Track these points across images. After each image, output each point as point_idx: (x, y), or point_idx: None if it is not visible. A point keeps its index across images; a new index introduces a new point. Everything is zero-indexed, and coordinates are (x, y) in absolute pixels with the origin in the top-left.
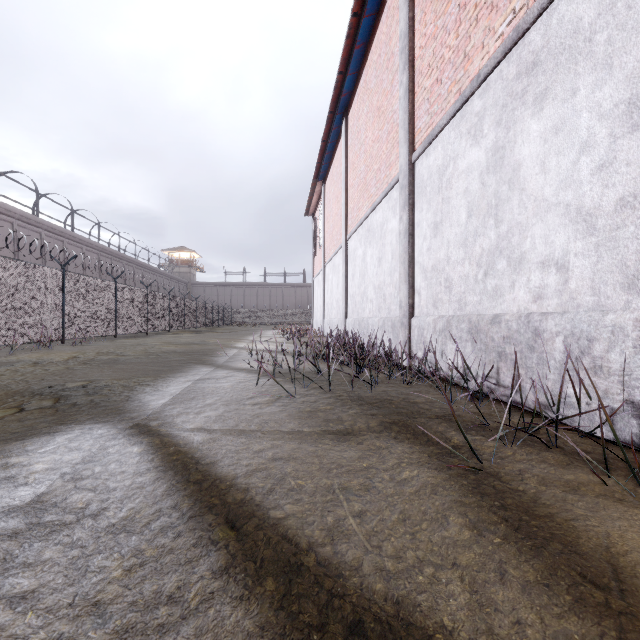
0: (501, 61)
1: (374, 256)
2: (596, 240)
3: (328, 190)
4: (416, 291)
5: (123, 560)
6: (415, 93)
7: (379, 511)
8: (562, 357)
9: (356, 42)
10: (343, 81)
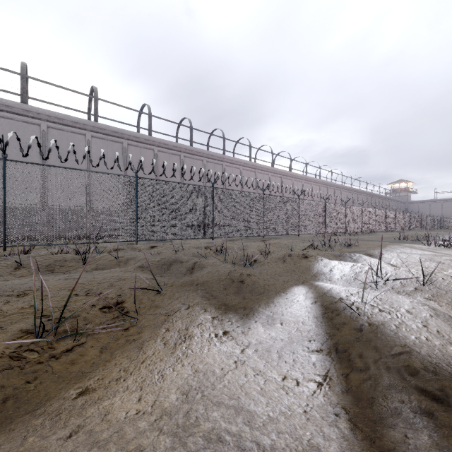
0: None
1: None
2: None
3: None
4: None
5: None
6: None
7: None
8: None
9: None
10: None
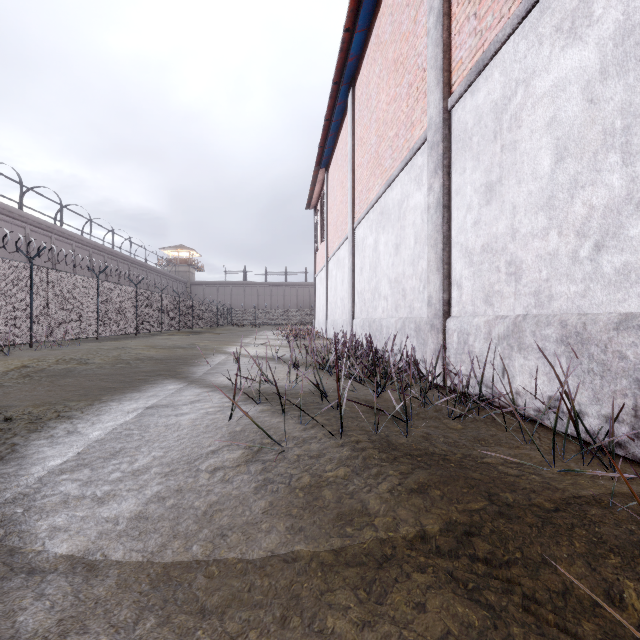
0: None
1: (389, 243)
2: None
3: (331, 177)
4: (454, 282)
5: None
6: (452, 15)
7: None
8: None
9: None
10: (350, 42)
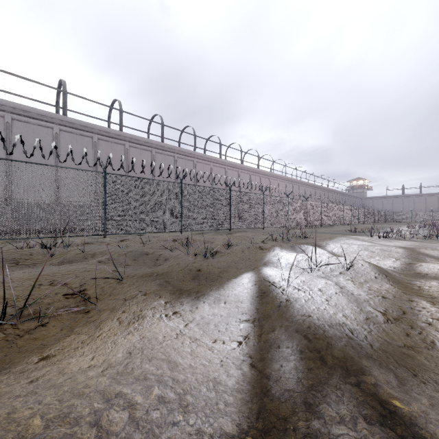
0: None
1: None
2: None
3: None
4: None
5: None
6: None
7: None
8: None
9: None
10: None
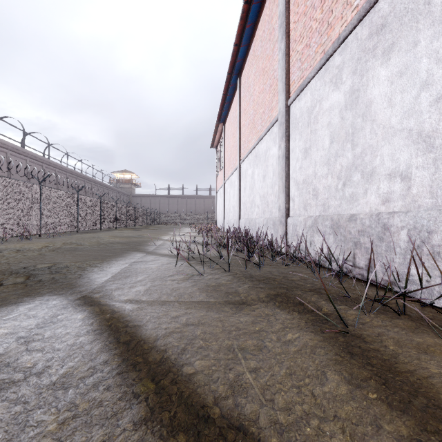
0: (356, 26)
1: (260, 174)
2: (434, 156)
3: (227, 129)
4: (291, 198)
5: (59, 414)
6: (290, 56)
7: (270, 368)
8: (406, 245)
9: (247, 22)
10: (238, 51)
